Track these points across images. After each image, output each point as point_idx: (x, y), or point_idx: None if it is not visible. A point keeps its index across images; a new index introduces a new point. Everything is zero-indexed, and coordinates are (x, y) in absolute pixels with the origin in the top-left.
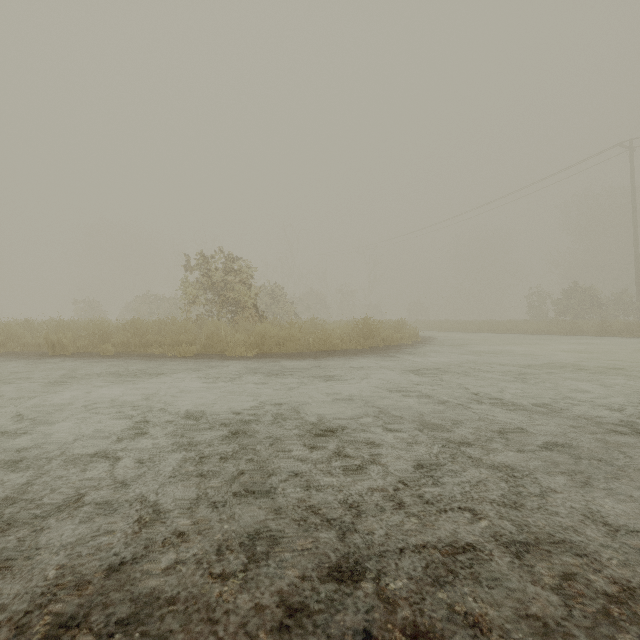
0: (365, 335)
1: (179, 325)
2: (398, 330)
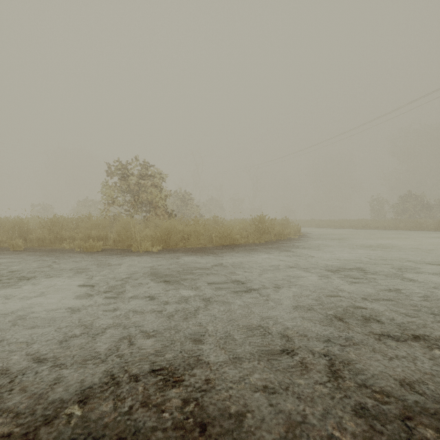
0: (261, 231)
1: (92, 222)
2: (285, 226)
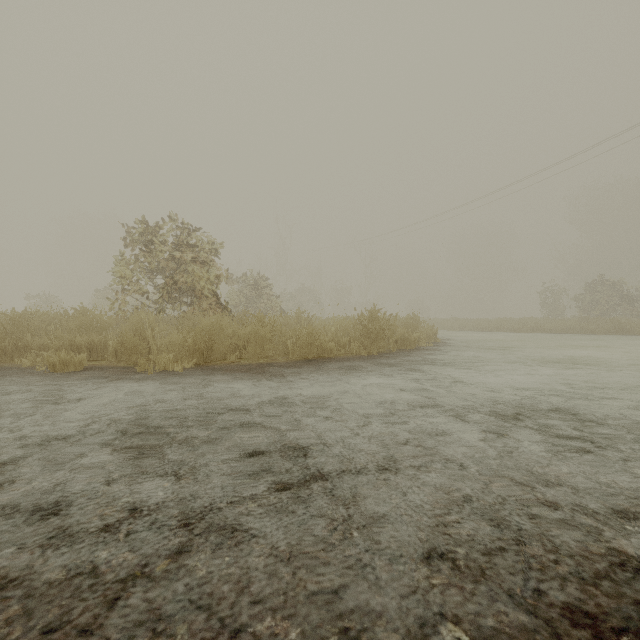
0: (372, 335)
1: (81, 319)
2: (413, 328)
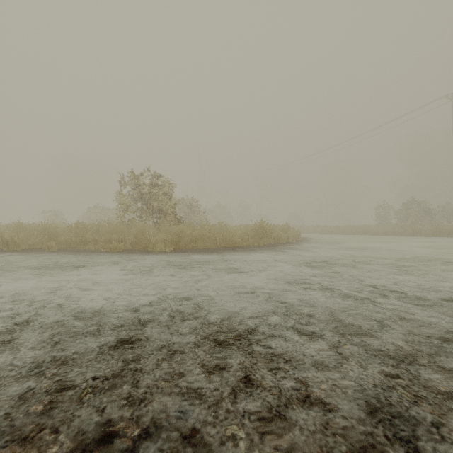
0: (260, 235)
1: (112, 227)
2: (285, 231)
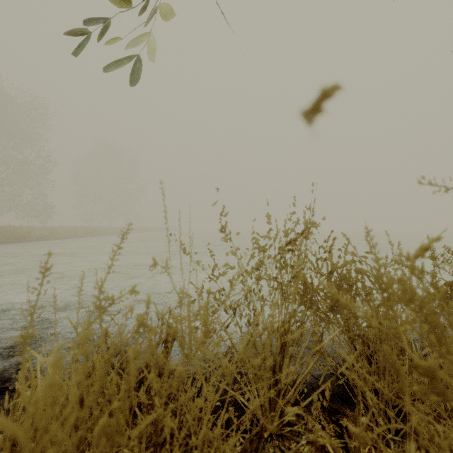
0: None
1: None
2: None
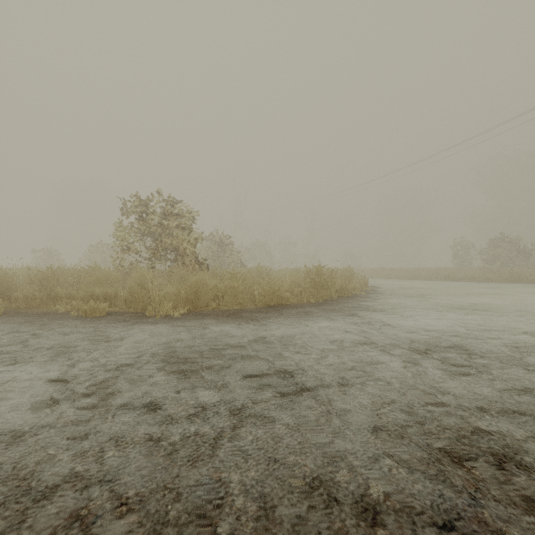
0: (318, 286)
1: (98, 275)
2: (349, 279)
